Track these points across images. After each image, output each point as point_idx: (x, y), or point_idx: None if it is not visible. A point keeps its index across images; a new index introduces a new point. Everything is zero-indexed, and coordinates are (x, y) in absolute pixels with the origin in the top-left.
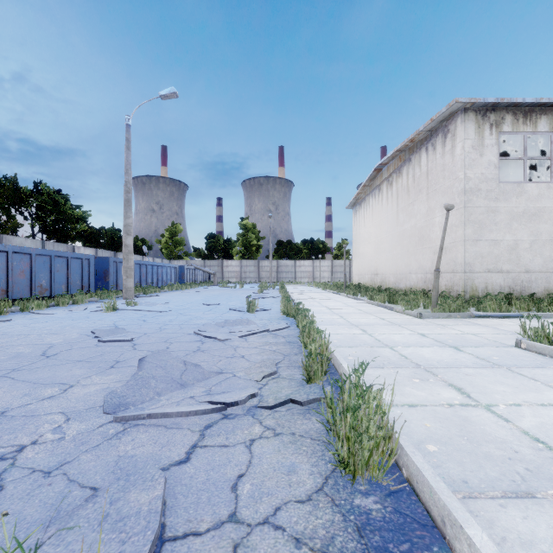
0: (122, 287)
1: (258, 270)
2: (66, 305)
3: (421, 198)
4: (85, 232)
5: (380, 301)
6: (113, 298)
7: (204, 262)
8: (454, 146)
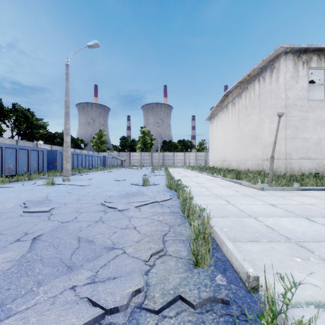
0: None
1: (151, 158)
2: (24, 181)
3: (255, 112)
4: (46, 135)
5: (230, 178)
6: (57, 176)
7: (118, 153)
8: (278, 77)
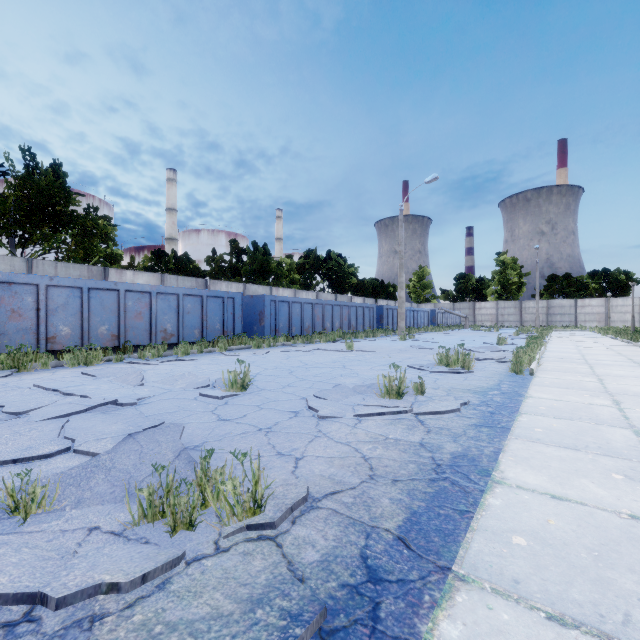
0: (390, 328)
1: (520, 312)
2: (371, 337)
3: None
4: (353, 284)
5: None
6: (391, 335)
7: (453, 304)
8: None
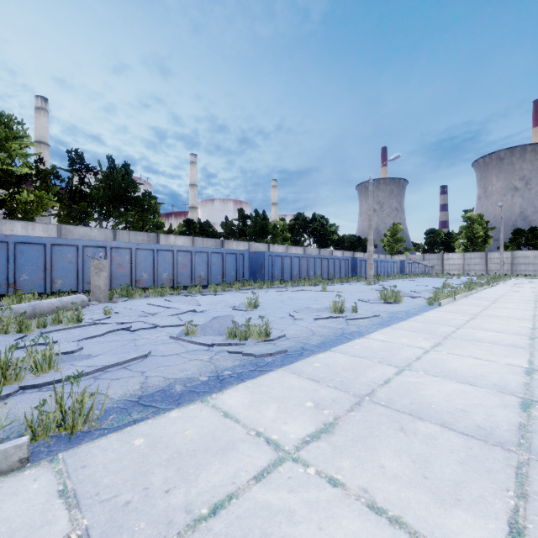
0: (363, 275)
1: (485, 262)
2: (345, 283)
3: None
4: (335, 240)
5: None
6: (362, 281)
7: (423, 256)
8: None
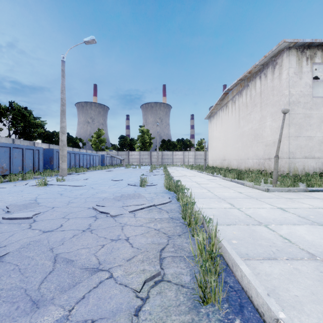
0: None
1: (150, 157)
2: (16, 181)
3: (256, 110)
4: (43, 134)
5: (231, 178)
6: (53, 175)
7: (117, 152)
8: (281, 73)
